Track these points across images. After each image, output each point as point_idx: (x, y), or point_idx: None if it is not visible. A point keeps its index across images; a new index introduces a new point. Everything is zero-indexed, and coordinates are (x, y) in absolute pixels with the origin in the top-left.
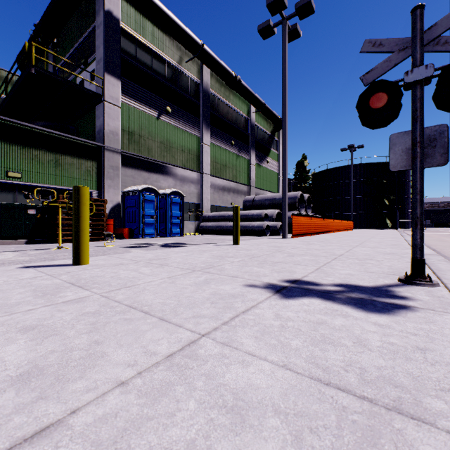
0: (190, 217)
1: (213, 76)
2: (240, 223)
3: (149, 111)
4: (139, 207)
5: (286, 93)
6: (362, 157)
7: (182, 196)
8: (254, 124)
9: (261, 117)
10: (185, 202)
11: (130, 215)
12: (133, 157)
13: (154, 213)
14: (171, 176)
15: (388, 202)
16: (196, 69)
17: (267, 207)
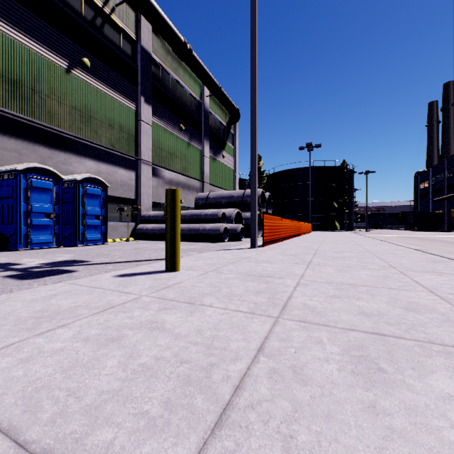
0: (123, 217)
1: (156, 38)
2: (190, 226)
3: (51, 56)
4: (19, 198)
5: (256, 34)
6: (314, 160)
7: (105, 186)
8: (209, 111)
9: (216, 104)
10: (115, 196)
11: (4, 212)
12: (18, 120)
13: (51, 209)
14: (91, 158)
15: (337, 205)
16: (132, 21)
17: (224, 206)
